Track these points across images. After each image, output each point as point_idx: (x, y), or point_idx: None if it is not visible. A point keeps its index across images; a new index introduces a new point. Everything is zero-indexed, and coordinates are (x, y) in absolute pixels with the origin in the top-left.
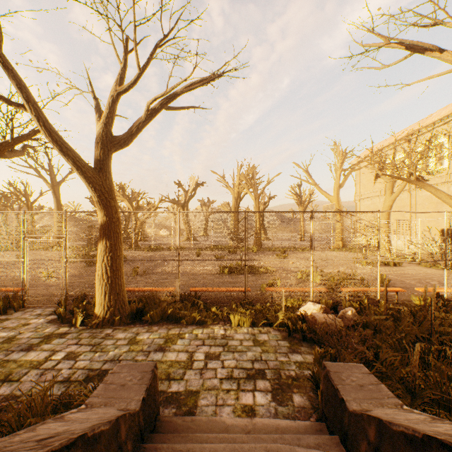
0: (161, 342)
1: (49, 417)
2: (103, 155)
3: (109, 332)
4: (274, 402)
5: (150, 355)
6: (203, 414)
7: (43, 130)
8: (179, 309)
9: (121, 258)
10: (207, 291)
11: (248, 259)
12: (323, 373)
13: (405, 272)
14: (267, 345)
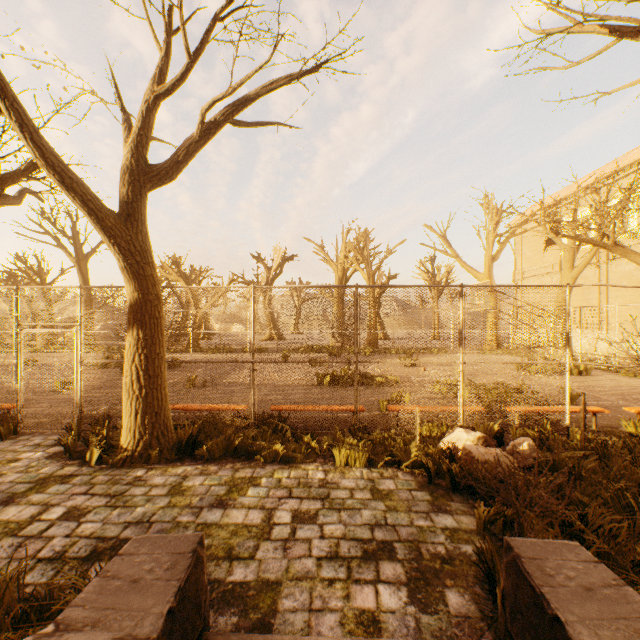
0: (221, 492)
1: (5, 634)
2: (132, 193)
3: (141, 475)
4: (413, 605)
5: (201, 514)
6: (286, 629)
7: (30, 146)
8: (252, 438)
9: (161, 357)
10: (298, 410)
11: (362, 361)
12: (507, 559)
13: (598, 385)
14: (394, 499)
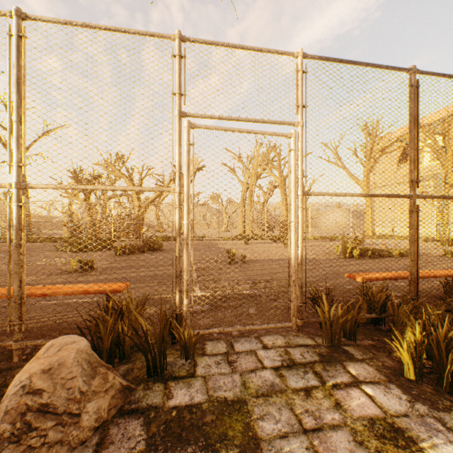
0: None
1: None
2: None
3: None
4: None
5: None
6: None
7: None
8: None
9: None
10: None
11: None
12: None
13: None
14: None
